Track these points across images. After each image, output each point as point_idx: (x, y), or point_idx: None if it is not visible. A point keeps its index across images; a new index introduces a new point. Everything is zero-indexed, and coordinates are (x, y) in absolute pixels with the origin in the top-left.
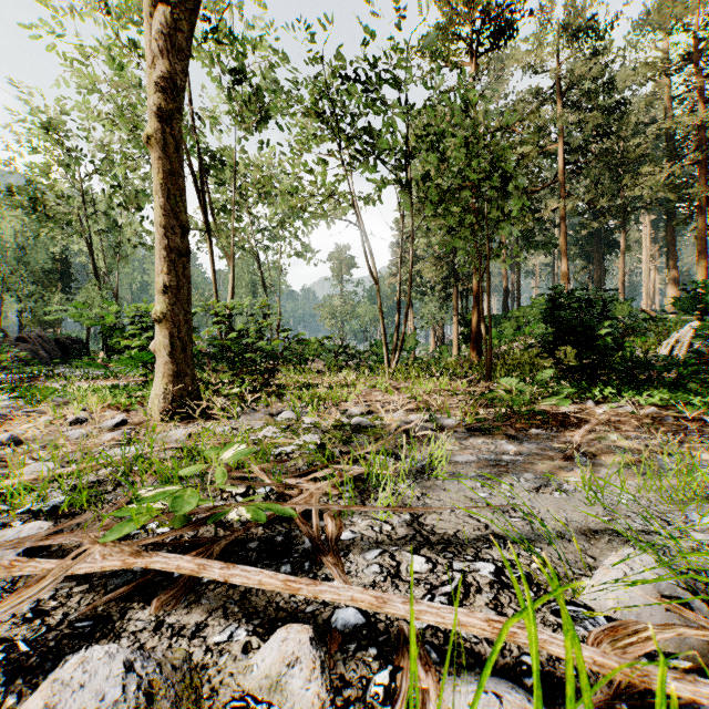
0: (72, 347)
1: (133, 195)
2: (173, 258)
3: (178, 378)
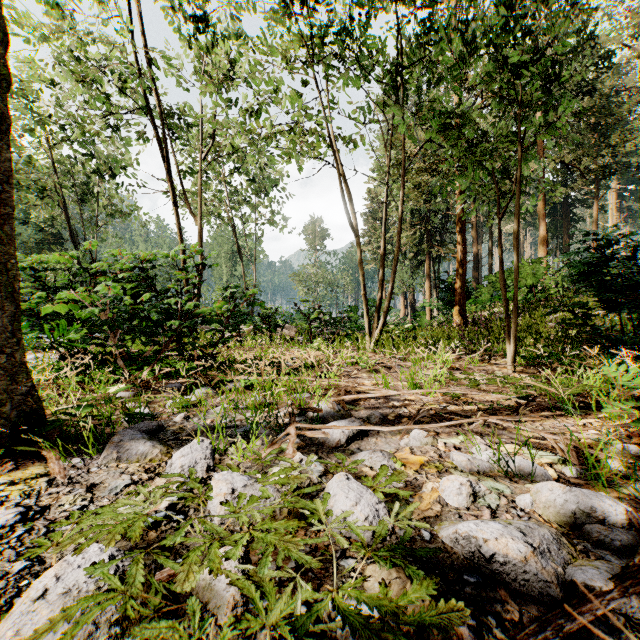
0: None
1: (111, 164)
2: None
3: None
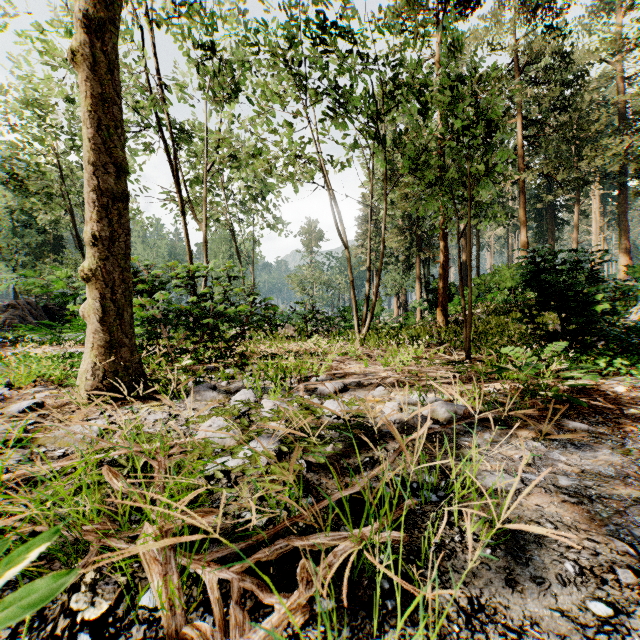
0: (59, 313)
1: None
2: (105, 203)
3: (112, 349)
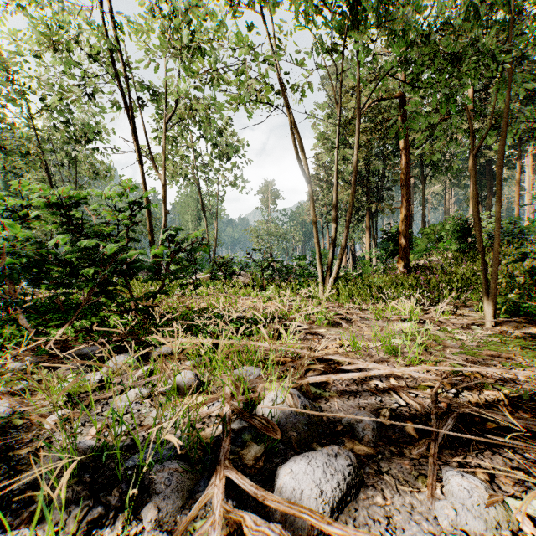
0: None
1: (89, 131)
2: None
3: None
